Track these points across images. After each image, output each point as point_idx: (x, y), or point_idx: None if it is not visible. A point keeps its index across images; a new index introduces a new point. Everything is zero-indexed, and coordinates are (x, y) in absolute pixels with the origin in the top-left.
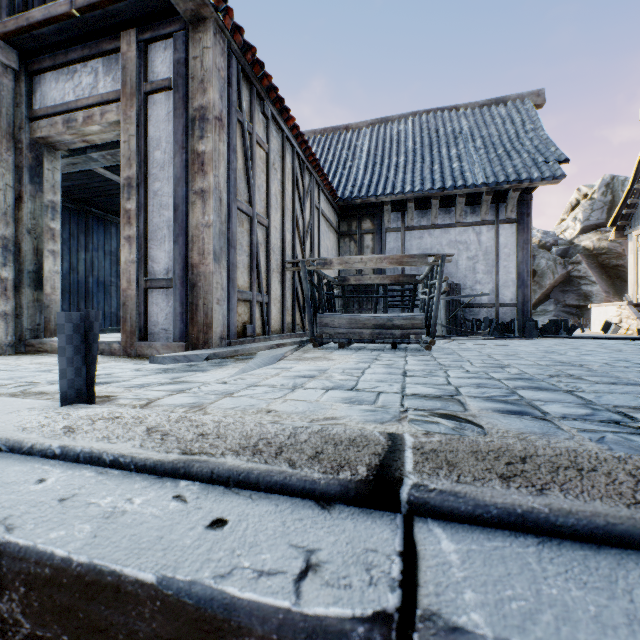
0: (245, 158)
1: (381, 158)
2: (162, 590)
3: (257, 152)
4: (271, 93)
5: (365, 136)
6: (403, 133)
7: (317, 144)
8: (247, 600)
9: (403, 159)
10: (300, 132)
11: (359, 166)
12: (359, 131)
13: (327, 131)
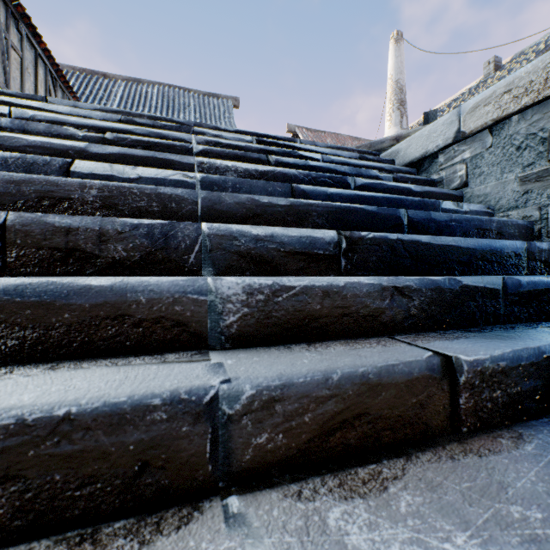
0: (2, 53)
1: (131, 105)
2: (3, 92)
3: (13, 54)
4: (25, 19)
5: (120, 86)
6: (150, 94)
7: (76, 78)
8: (21, 93)
9: (148, 110)
10: (52, 56)
11: (113, 106)
12: (116, 81)
13: (86, 71)
